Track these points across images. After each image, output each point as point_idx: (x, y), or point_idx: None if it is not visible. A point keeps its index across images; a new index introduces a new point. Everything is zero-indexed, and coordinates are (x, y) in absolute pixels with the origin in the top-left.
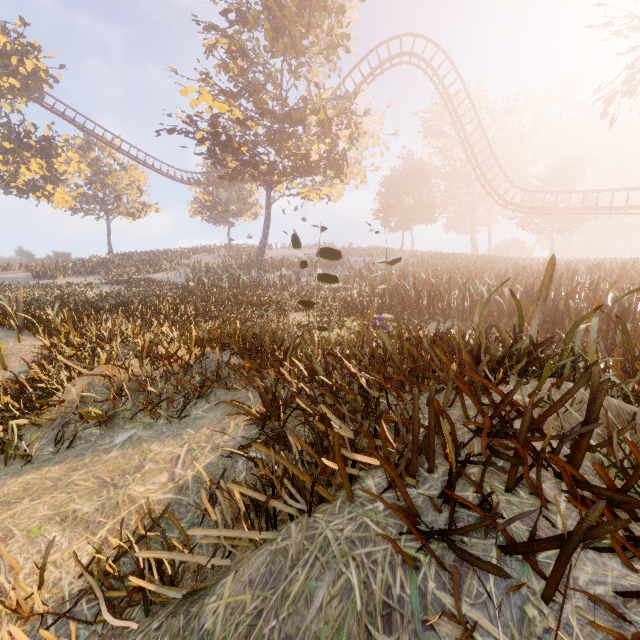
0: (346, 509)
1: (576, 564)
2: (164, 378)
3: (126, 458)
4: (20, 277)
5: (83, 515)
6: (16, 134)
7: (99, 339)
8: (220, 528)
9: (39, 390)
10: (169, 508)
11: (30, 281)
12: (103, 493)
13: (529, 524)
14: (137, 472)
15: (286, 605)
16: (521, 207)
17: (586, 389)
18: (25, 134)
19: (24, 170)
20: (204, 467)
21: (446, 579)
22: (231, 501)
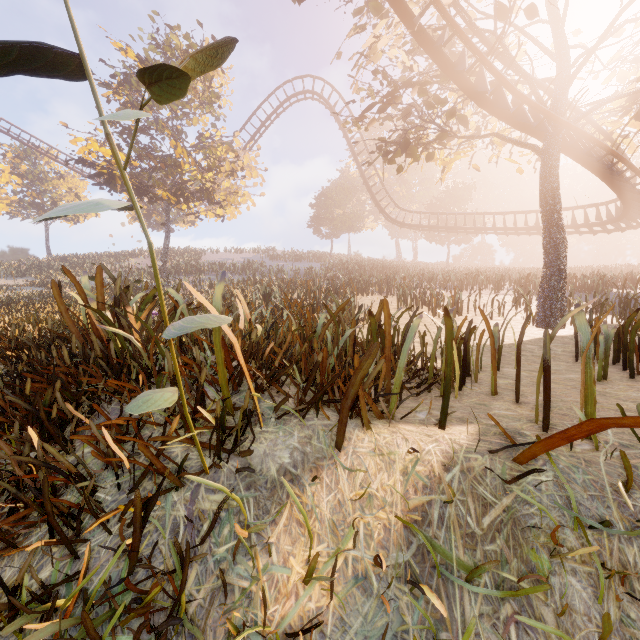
0: None
1: None
2: None
3: None
4: None
5: None
6: None
7: None
8: None
9: None
10: None
11: None
12: None
13: None
14: None
15: None
16: (404, 224)
17: None
18: None
19: None
20: None
21: None
22: None
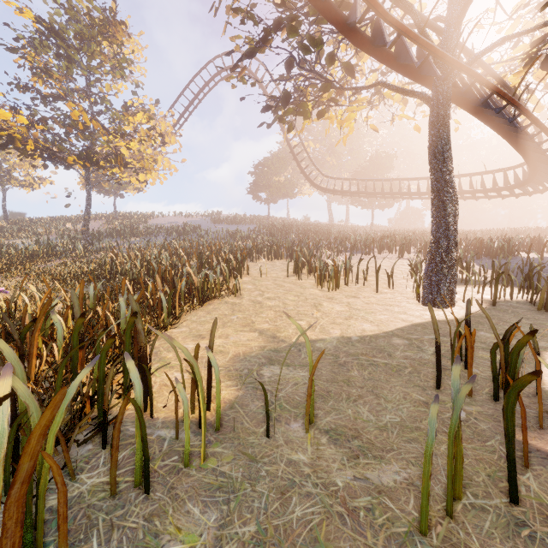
0: None
1: None
2: None
3: None
4: None
5: None
6: None
7: None
8: None
9: None
10: None
11: None
12: None
13: None
14: None
15: None
16: (327, 190)
17: None
18: None
19: None
20: None
21: None
22: None
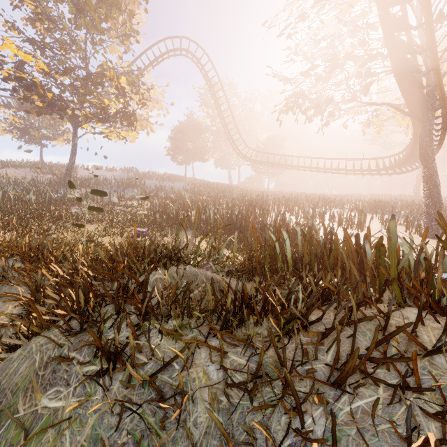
0: (45, 334)
1: (120, 333)
2: None
3: None
4: None
5: None
6: None
7: None
8: None
9: None
10: None
11: None
12: None
13: (115, 324)
14: None
15: (6, 378)
16: (251, 159)
17: (198, 269)
18: None
19: None
20: None
21: (72, 348)
22: None
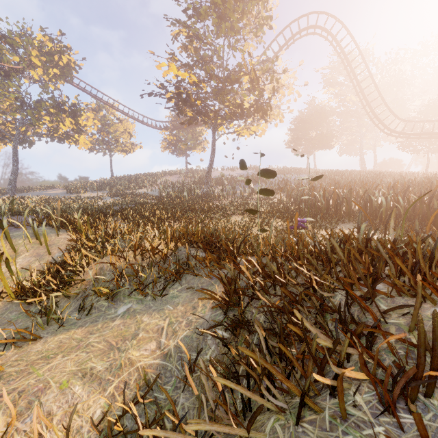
0: (339, 427)
1: None
2: (150, 265)
3: (125, 326)
4: (59, 193)
5: (97, 372)
6: (57, 103)
7: (106, 235)
8: (206, 412)
9: (69, 271)
10: (158, 372)
11: (65, 195)
12: (110, 355)
13: None
14: (134, 339)
15: None
16: (403, 134)
17: None
18: (62, 103)
19: (62, 126)
20: (182, 339)
21: None
22: (209, 378)
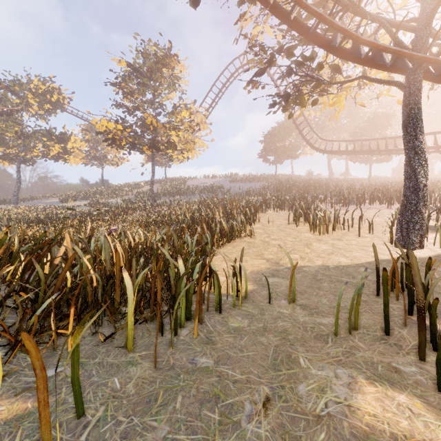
0: None
1: None
2: None
3: None
4: (55, 201)
5: None
6: (48, 133)
7: None
8: None
9: None
10: None
11: (57, 204)
12: None
13: None
14: None
15: None
16: (325, 151)
17: None
18: (52, 133)
19: (53, 149)
20: None
21: None
22: None
